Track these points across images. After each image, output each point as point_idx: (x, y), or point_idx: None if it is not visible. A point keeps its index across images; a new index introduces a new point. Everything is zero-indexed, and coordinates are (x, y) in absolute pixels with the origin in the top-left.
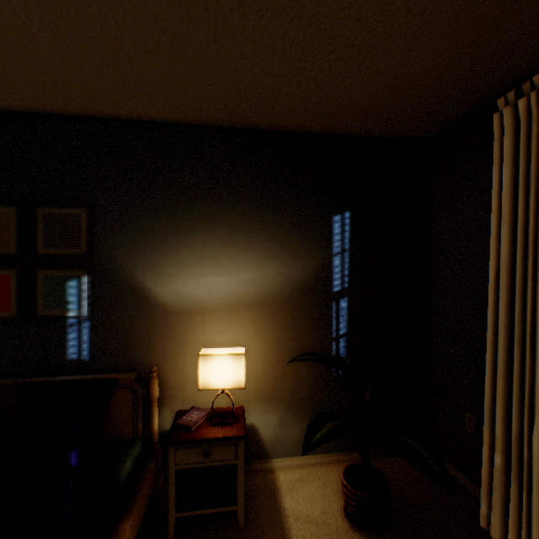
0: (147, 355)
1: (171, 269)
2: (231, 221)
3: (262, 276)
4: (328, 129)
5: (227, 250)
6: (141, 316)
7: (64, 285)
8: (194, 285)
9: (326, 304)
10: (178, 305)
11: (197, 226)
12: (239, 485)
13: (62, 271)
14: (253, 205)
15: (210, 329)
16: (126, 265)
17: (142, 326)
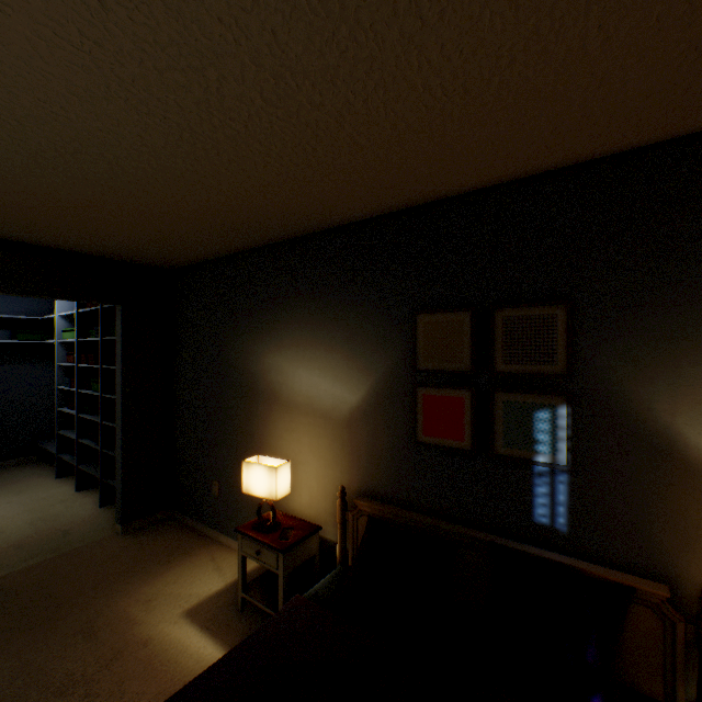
0: (679, 557)
1: None
2: None
3: None
4: None
5: None
6: (664, 484)
7: (529, 415)
8: None
9: None
10: None
11: None
12: None
13: (527, 396)
14: None
15: None
16: (633, 393)
17: (667, 502)
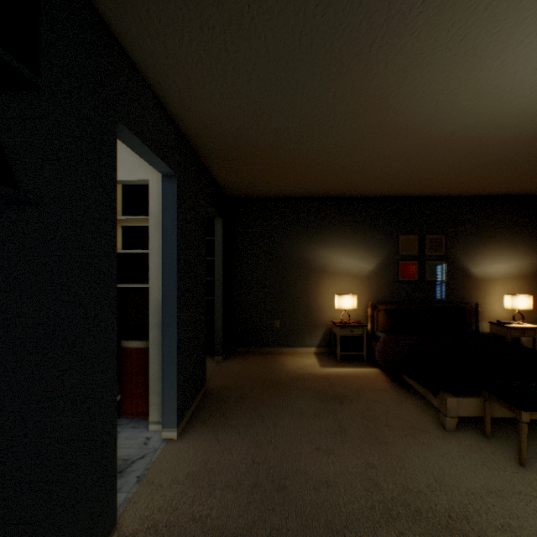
0: (468, 299)
1: (478, 261)
2: (505, 238)
3: (520, 264)
4: None
5: (504, 252)
6: (465, 281)
7: (435, 267)
8: (489, 268)
9: None
10: (482, 277)
11: (490, 242)
12: (535, 346)
13: (434, 262)
14: (516, 231)
15: (496, 288)
16: (459, 259)
17: (466, 286)
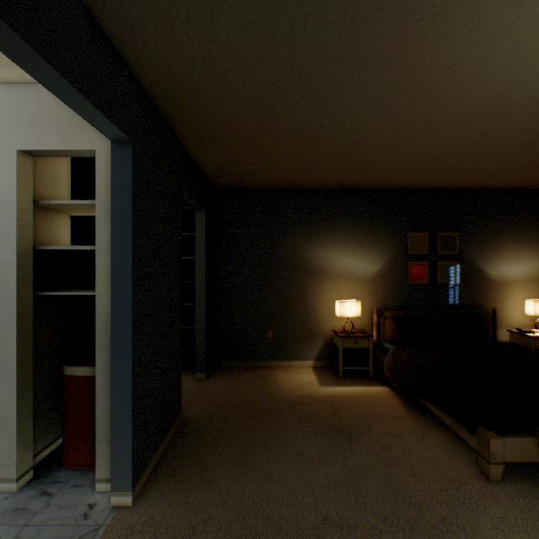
0: (484, 304)
1: (495, 261)
2: (525, 236)
3: None
4: None
5: (523, 251)
6: (481, 284)
7: (448, 269)
8: (507, 269)
9: None
10: (499, 279)
11: (508, 240)
12: None
13: (447, 262)
14: (536, 228)
15: (514, 292)
16: (474, 259)
17: (482, 289)
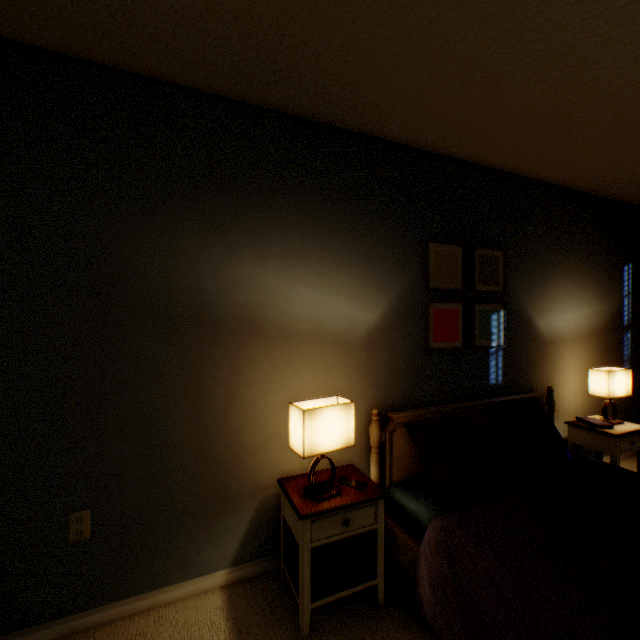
0: (533, 379)
1: (545, 305)
2: (576, 267)
3: (591, 313)
4: (629, 199)
5: (574, 291)
6: (530, 345)
7: (489, 318)
8: (558, 319)
9: (620, 335)
10: (549, 336)
11: (559, 271)
12: None
13: (488, 306)
14: (586, 255)
15: (565, 356)
16: (522, 302)
17: (530, 354)
